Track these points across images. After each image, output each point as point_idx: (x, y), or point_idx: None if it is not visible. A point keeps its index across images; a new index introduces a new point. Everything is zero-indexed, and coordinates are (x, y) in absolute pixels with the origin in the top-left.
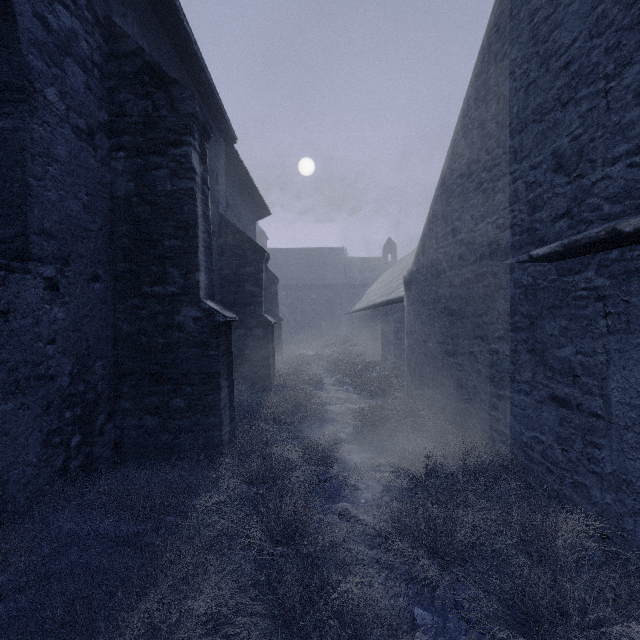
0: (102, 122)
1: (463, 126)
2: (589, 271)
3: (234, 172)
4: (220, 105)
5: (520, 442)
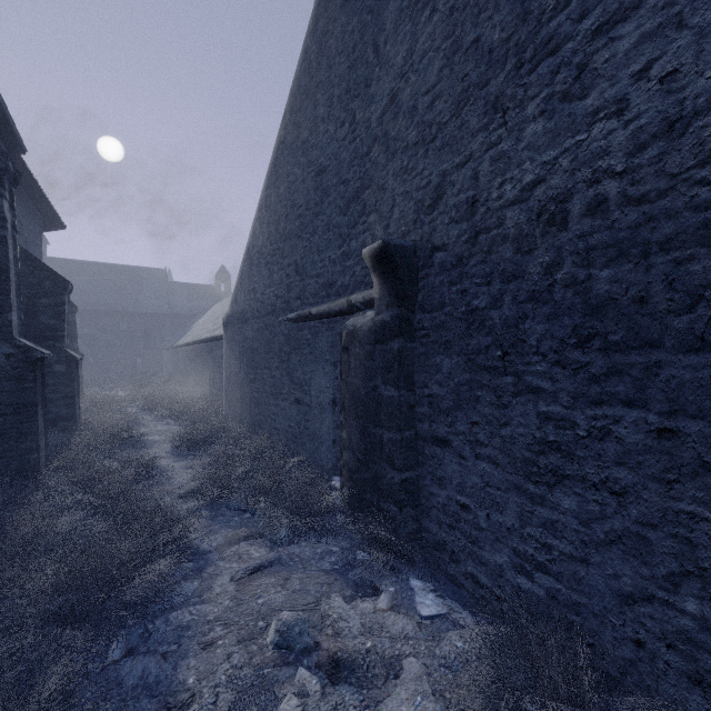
0: None
1: (259, 217)
2: (306, 330)
3: None
4: (9, 119)
5: (284, 431)
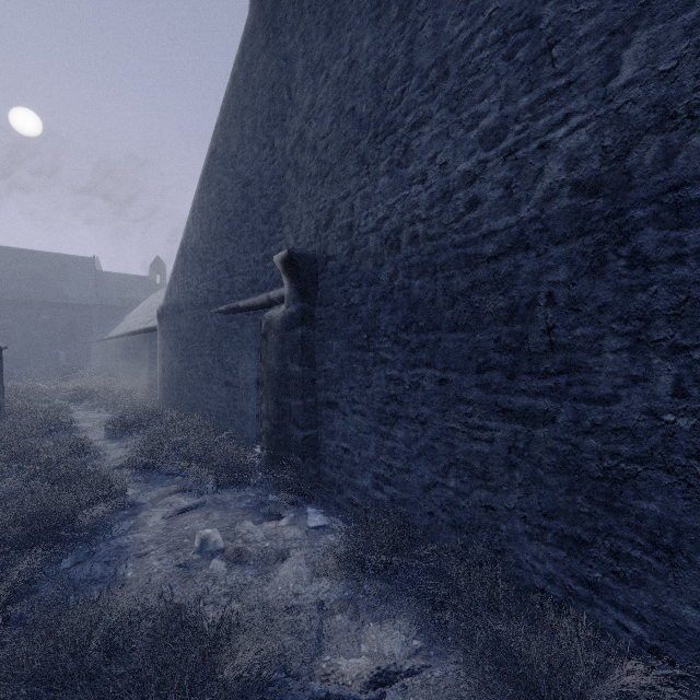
0: None
1: (193, 217)
2: (235, 321)
3: None
4: None
5: (216, 411)
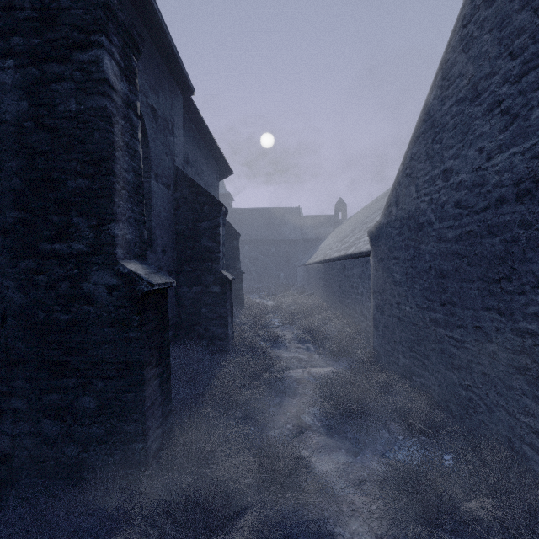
0: None
1: (463, 37)
2: None
3: (195, 130)
4: (173, 47)
5: None
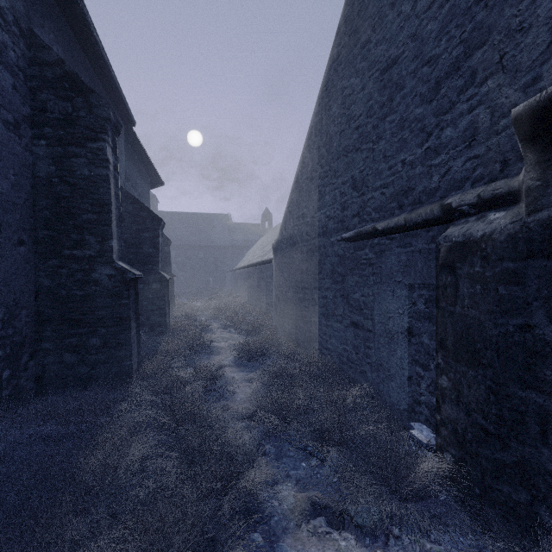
0: (25, 115)
1: (308, 145)
2: (367, 249)
3: (131, 148)
4: (122, 96)
5: (337, 353)
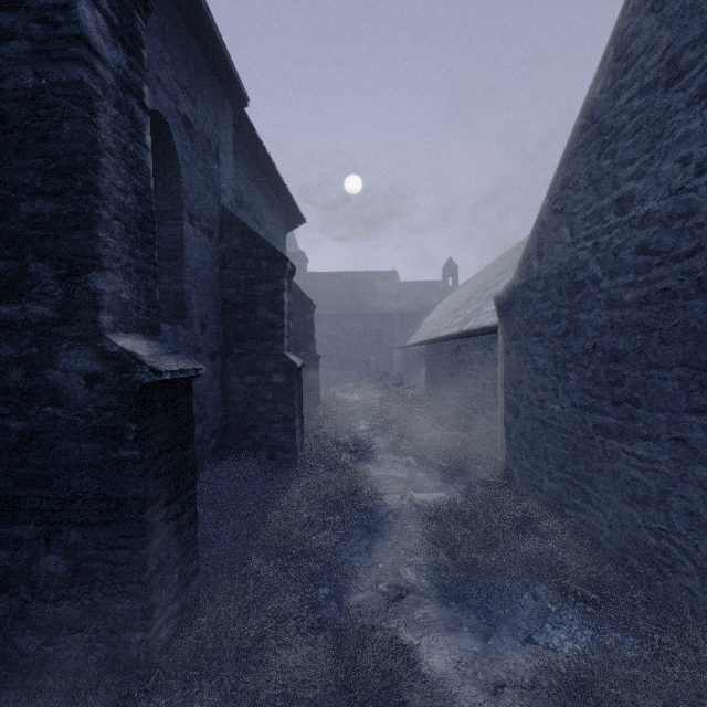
0: None
1: None
2: None
3: (252, 159)
4: (215, 33)
5: None
